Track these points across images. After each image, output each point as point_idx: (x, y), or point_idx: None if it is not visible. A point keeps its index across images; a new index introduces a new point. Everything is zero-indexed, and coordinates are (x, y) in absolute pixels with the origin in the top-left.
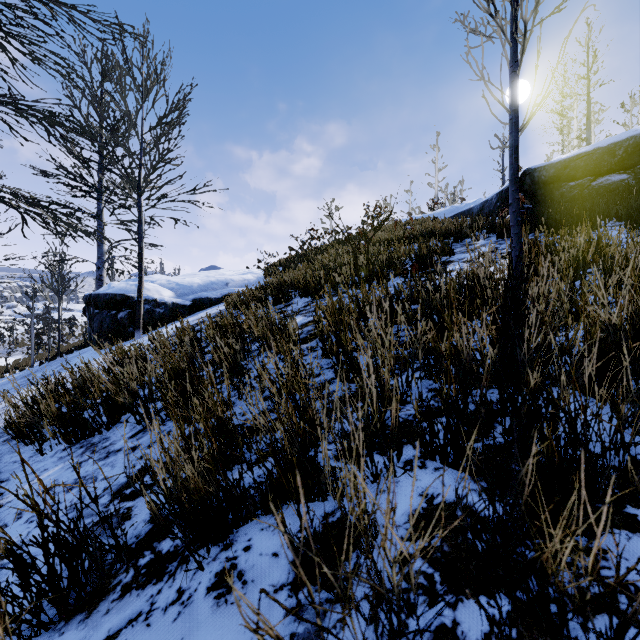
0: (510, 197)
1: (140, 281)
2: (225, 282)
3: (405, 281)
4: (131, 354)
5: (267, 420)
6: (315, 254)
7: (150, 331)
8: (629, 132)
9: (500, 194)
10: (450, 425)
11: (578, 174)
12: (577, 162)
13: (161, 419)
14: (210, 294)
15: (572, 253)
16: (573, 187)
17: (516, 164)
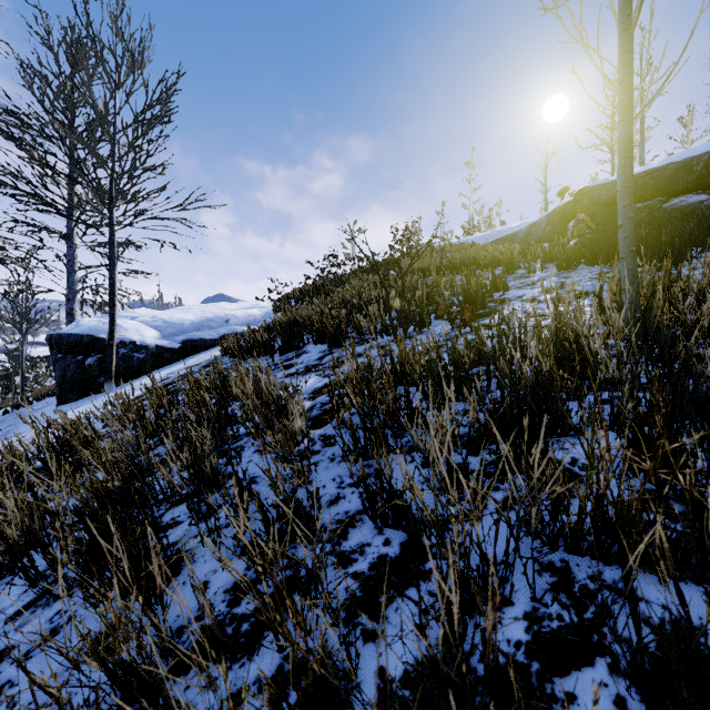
0: (620, 216)
1: (112, 319)
2: (225, 319)
3: (452, 327)
4: (72, 432)
5: (240, 613)
6: (335, 285)
7: (96, 401)
8: (707, 145)
9: (551, 217)
10: (619, 701)
11: (646, 194)
12: (646, 180)
13: (66, 584)
14: (205, 334)
15: (702, 298)
16: (640, 209)
17: (629, 167)
